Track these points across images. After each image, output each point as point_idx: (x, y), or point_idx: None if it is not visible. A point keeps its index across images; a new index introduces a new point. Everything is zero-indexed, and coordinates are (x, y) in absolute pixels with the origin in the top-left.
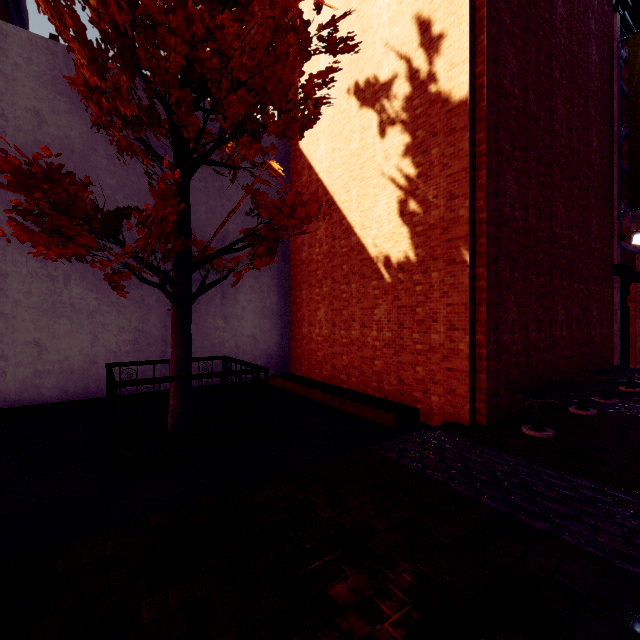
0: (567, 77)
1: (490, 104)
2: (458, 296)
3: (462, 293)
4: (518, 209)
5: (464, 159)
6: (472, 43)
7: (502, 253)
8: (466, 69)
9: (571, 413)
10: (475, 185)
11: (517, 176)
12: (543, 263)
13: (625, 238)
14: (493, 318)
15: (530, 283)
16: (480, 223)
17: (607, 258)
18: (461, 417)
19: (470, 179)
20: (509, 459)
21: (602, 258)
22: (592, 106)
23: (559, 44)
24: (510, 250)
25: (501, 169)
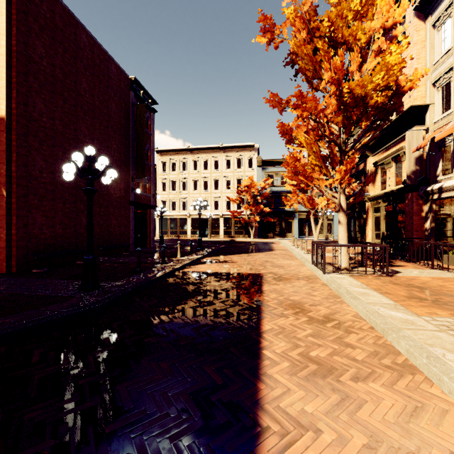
0: (90, 116)
1: (20, 124)
2: (1, 211)
3: (3, 210)
4: (46, 173)
5: (3, 146)
6: (8, 92)
7: (32, 192)
8: (4, 103)
9: (76, 263)
10: (11, 159)
11: (45, 158)
12: (69, 198)
13: (134, 190)
14: (23, 222)
15: (57, 207)
16: (14, 178)
17: (125, 197)
18: (2, 270)
19: (7, 156)
20: (2, 279)
21: (120, 197)
22: (112, 130)
23: (83, 101)
24: (39, 191)
25: (31, 154)
